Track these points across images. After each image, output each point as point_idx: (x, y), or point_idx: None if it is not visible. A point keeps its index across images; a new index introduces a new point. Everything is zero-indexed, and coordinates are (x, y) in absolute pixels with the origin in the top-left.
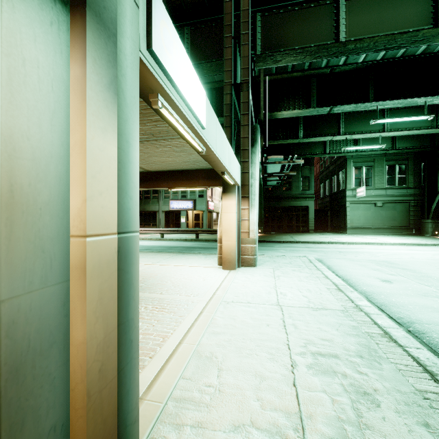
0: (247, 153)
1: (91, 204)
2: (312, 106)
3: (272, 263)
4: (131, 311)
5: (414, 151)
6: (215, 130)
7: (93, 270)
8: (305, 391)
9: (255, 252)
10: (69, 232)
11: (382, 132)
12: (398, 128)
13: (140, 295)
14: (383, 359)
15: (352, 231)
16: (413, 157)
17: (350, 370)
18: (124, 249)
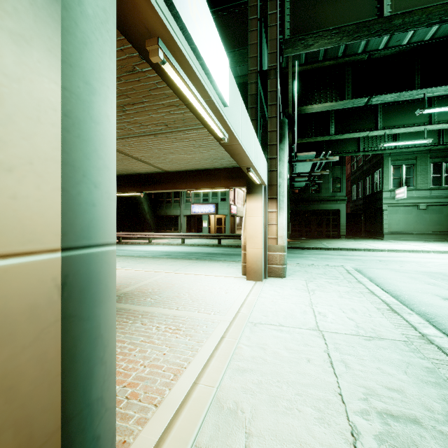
0: (275, 148)
1: None
2: (346, 98)
3: (304, 273)
4: (96, 385)
5: None
6: (240, 114)
7: None
8: None
9: (284, 261)
10: None
11: (428, 125)
12: None
13: (153, 310)
14: None
15: (390, 237)
16: None
17: None
18: (79, 277)
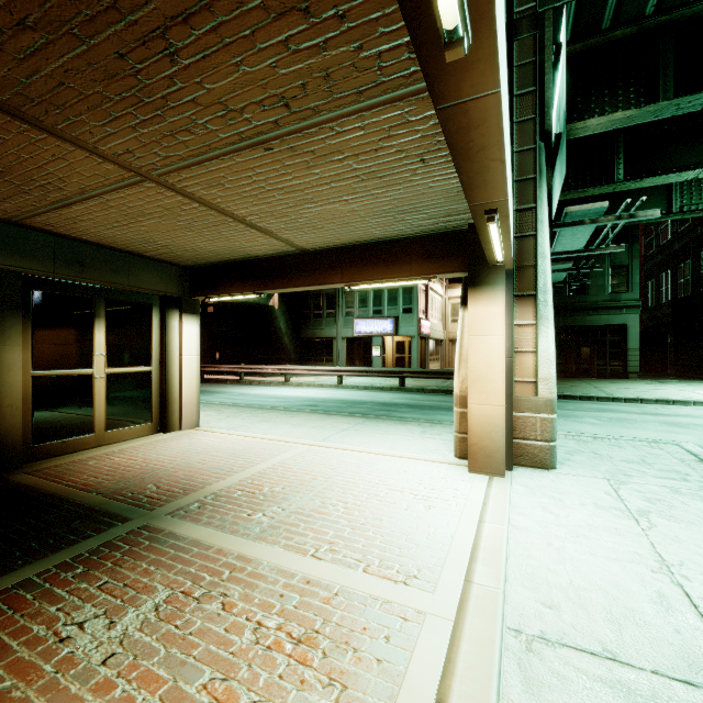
0: (532, 188)
1: None
2: (662, 98)
3: (592, 458)
4: None
5: None
6: None
7: None
8: None
9: (553, 433)
10: None
11: None
12: None
13: (259, 554)
14: None
15: None
16: None
17: None
18: None
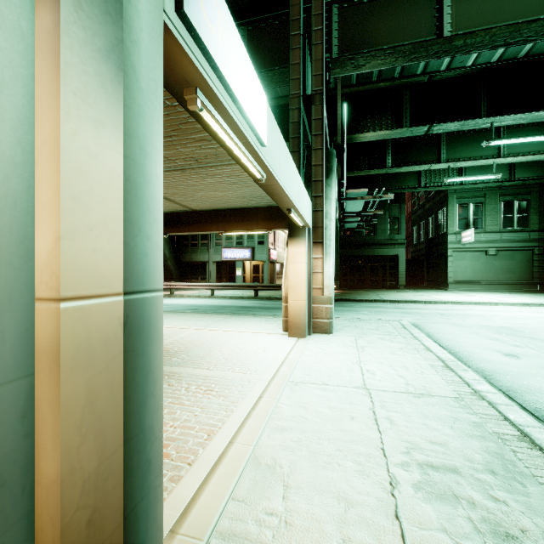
0: (321, 185)
1: (71, 245)
2: (404, 125)
3: (353, 328)
4: (148, 414)
5: (539, 183)
6: (279, 151)
7: (76, 357)
8: (414, 528)
9: (331, 315)
10: (34, 293)
11: (497, 158)
12: (519, 152)
13: (180, 370)
14: (526, 478)
15: (456, 287)
16: (538, 190)
17: (479, 494)
18: (136, 318)
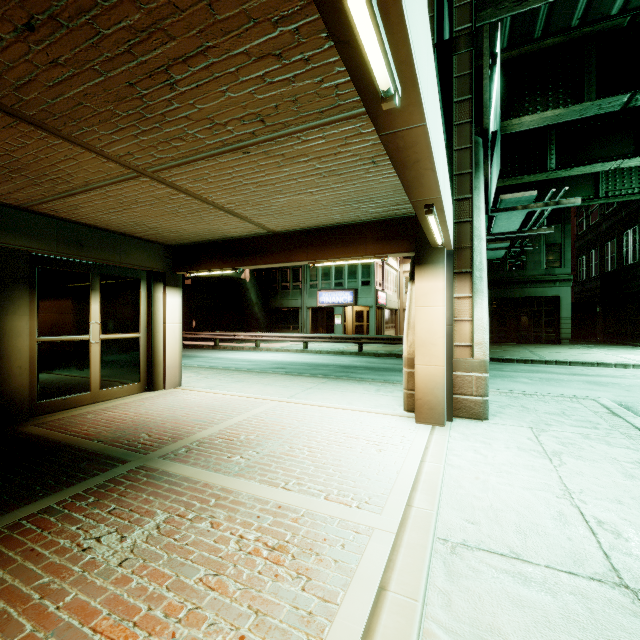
0: (469, 181)
1: None
2: (586, 99)
3: (521, 411)
4: None
5: None
6: (426, 52)
7: None
8: None
9: (486, 390)
10: None
11: None
12: None
13: (239, 487)
14: None
15: None
16: None
17: None
18: None
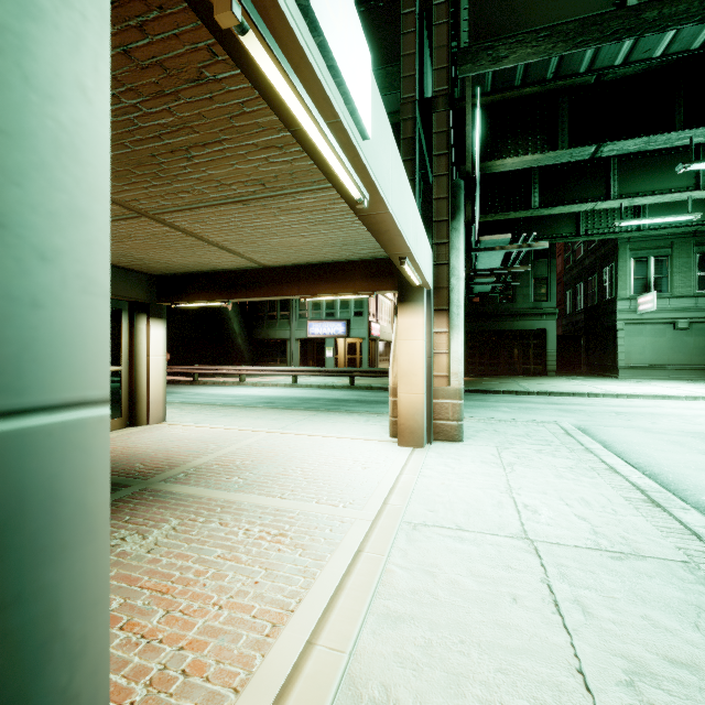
0: (446, 227)
1: None
2: (560, 146)
3: (492, 434)
4: None
5: None
6: (390, 160)
7: None
8: None
9: (461, 415)
10: None
11: (694, 191)
12: None
13: (241, 499)
14: None
15: (630, 373)
16: None
17: None
18: None
